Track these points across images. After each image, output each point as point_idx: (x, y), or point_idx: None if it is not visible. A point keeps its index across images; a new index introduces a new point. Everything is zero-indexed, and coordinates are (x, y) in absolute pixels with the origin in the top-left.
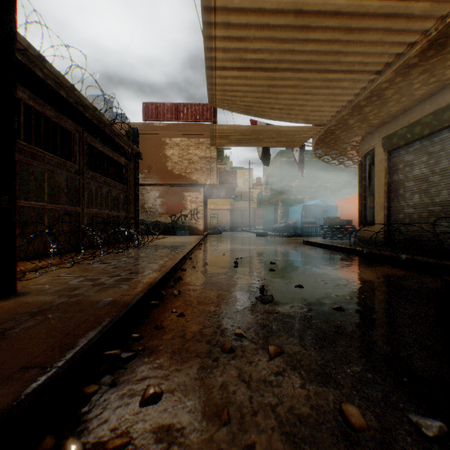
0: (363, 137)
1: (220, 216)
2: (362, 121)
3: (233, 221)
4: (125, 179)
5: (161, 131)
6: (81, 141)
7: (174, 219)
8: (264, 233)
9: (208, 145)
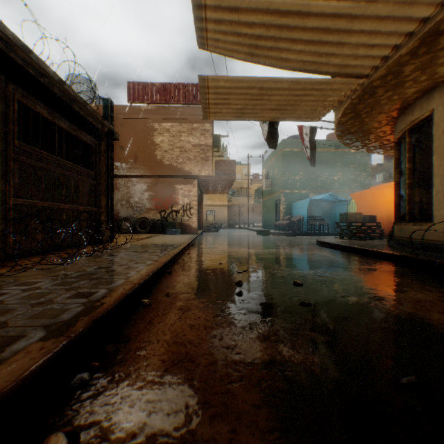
0: (411, 102)
1: (217, 213)
2: (423, 70)
3: (231, 217)
4: (93, 163)
5: (149, 115)
6: (3, 95)
7: (163, 215)
8: (265, 231)
9: (202, 131)
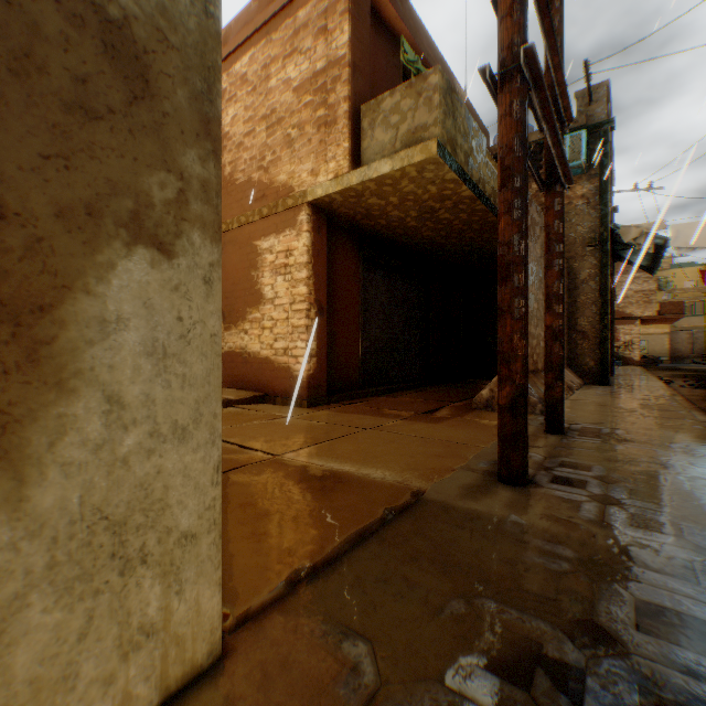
0: None
1: (649, 343)
2: None
3: (673, 349)
4: None
5: None
6: None
7: None
8: None
9: (644, 278)
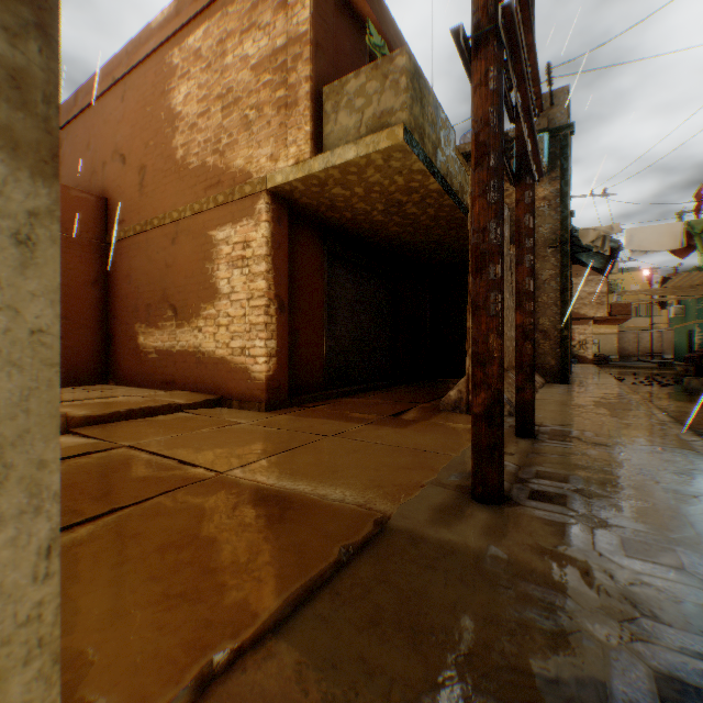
0: None
1: (601, 343)
2: None
3: (621, 348)
4: None
5: None
6: None
7: None
8: (666, 363)
9: (597, 281)
